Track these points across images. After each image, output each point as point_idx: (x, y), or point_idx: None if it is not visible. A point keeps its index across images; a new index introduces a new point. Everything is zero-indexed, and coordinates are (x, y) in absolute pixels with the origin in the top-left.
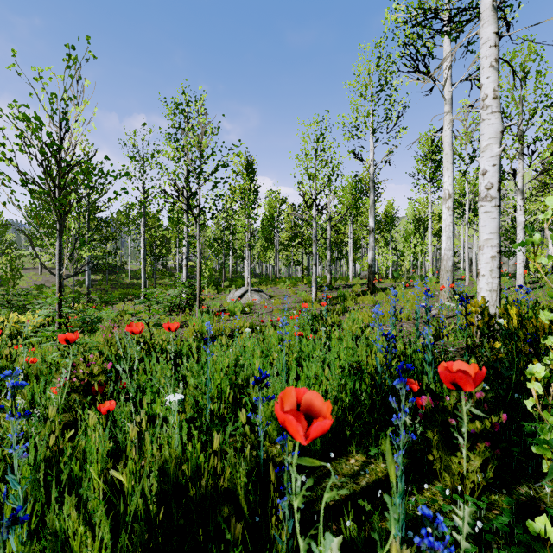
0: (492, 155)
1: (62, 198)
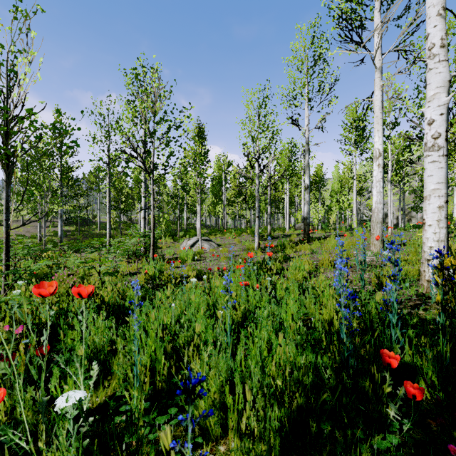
0: (440, 104)
1: (6, 147)
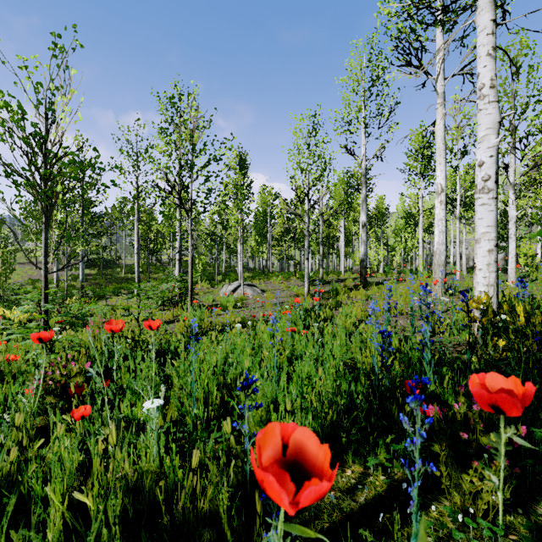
0: (490, 145)
1: (47, 190)
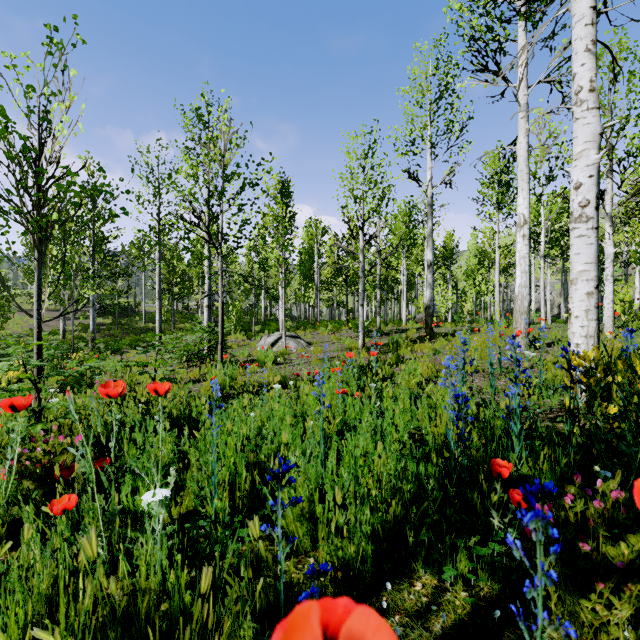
0: (589, 163)
1: (40, 218)
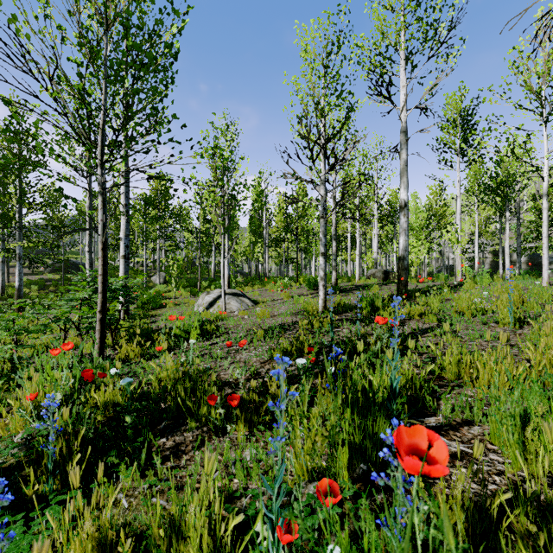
0: None
1: None
